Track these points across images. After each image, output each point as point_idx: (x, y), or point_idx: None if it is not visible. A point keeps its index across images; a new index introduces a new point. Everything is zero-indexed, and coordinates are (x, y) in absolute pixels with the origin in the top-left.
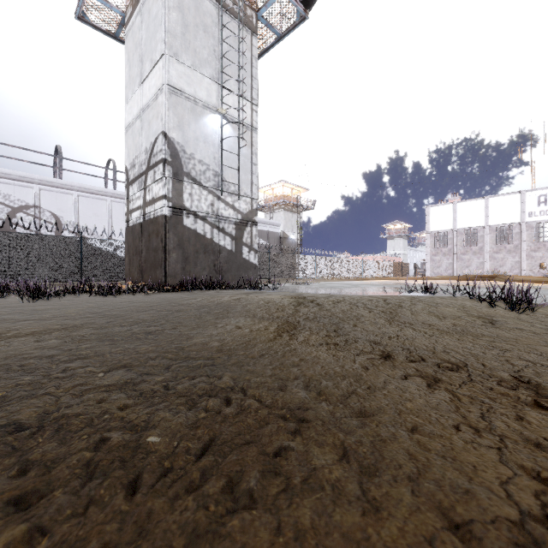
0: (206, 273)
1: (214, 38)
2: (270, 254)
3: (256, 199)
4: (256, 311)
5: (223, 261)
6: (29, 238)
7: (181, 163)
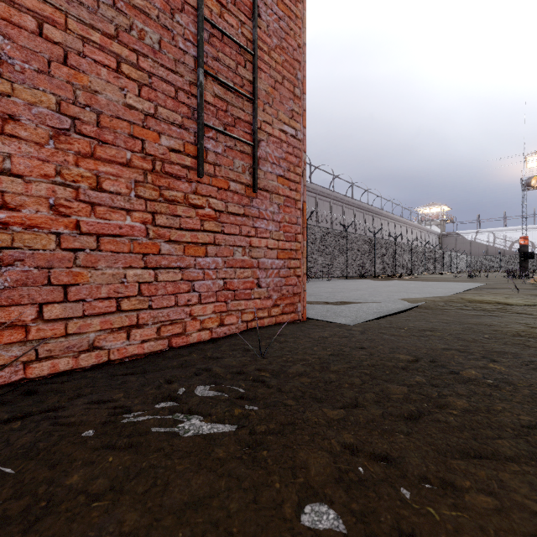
0: None
1: None
2: None
3: None
4: None
5: None
6: (513, 256)
7: None
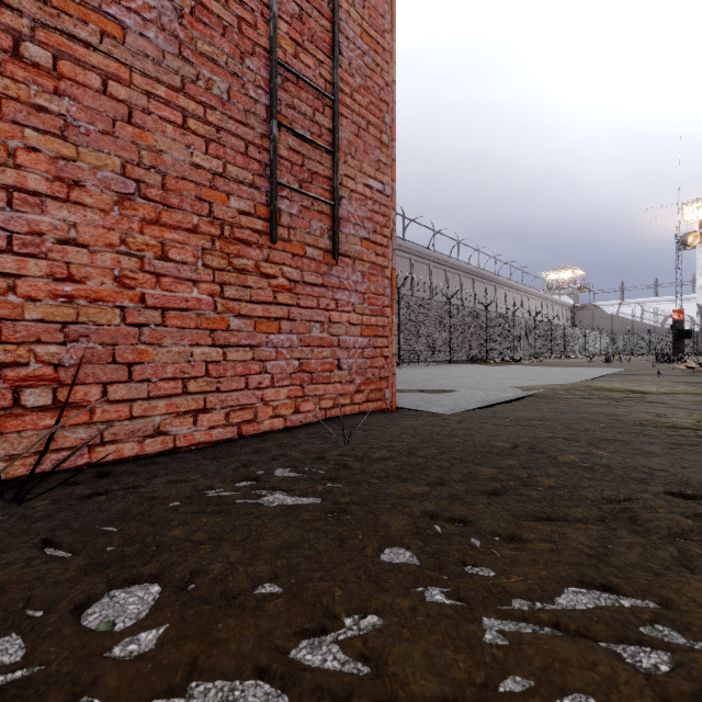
0: None
1: None
2: None
3: None
4: None
5: None
6: (666, 335)
7: None
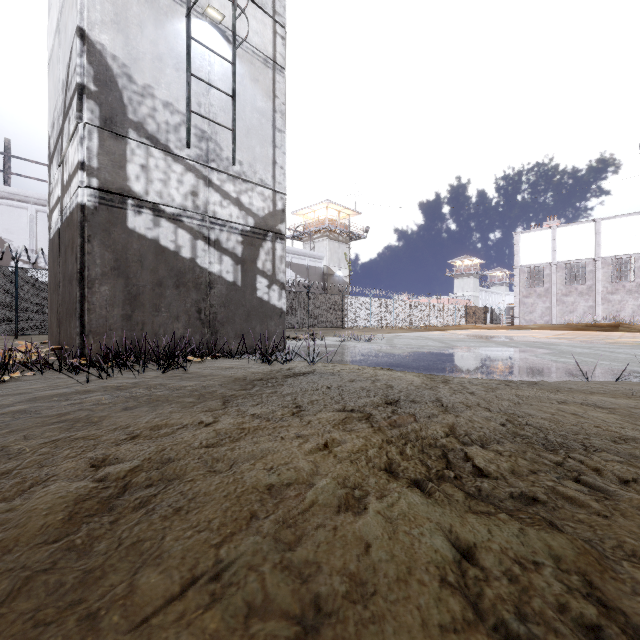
0: (181, 326)
1: None
2: (309, 295)
3: (282, 194)
4: None
5: (216, 303)
6: None
7: (123, 100)
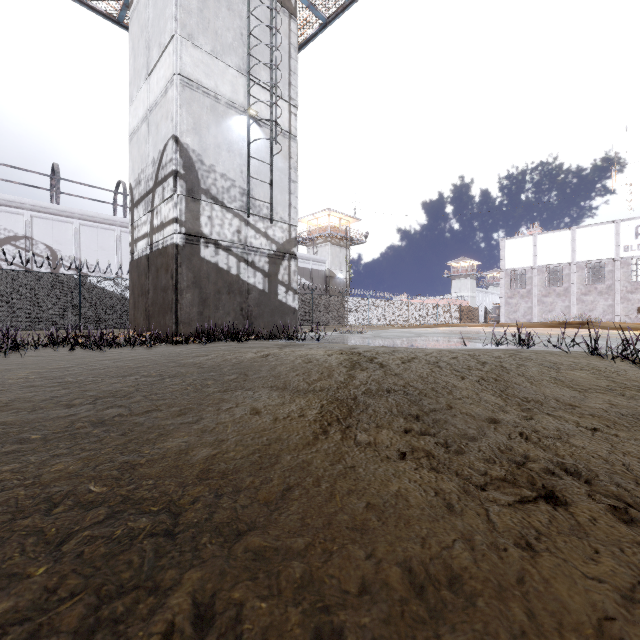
0: (231, 319)
1: (241, 19)
2: (313, 296)
3: (295, 226)
4: (289, 377)
5: (252, 304)
6: (13, 275)
7: (198, 176)
